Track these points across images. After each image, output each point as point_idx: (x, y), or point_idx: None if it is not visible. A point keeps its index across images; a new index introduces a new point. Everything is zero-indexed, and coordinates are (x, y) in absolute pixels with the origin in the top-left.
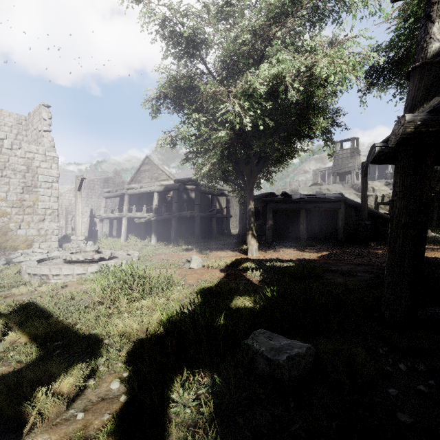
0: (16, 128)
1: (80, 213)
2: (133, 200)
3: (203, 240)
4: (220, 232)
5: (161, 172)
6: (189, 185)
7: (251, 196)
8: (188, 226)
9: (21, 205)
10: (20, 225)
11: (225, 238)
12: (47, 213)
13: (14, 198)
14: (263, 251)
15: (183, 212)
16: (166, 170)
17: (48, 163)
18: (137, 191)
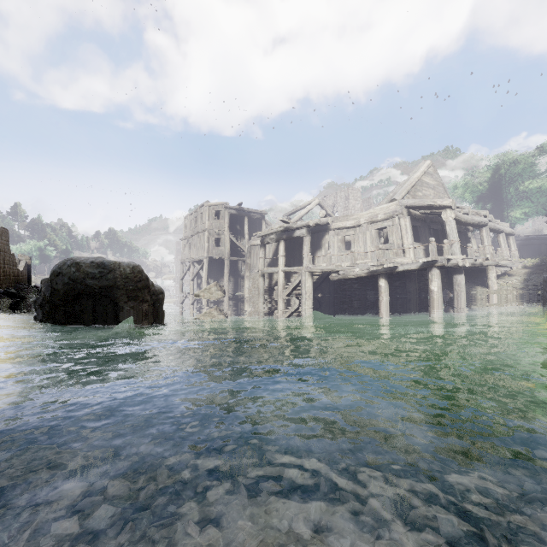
0: None
1: None
2: None
3: None
4: None
5: None
6: None
7: None
8: None
9: None
10: None
11: None
12: None
13: None
14: None
15: None
16: None
17: None
18: None
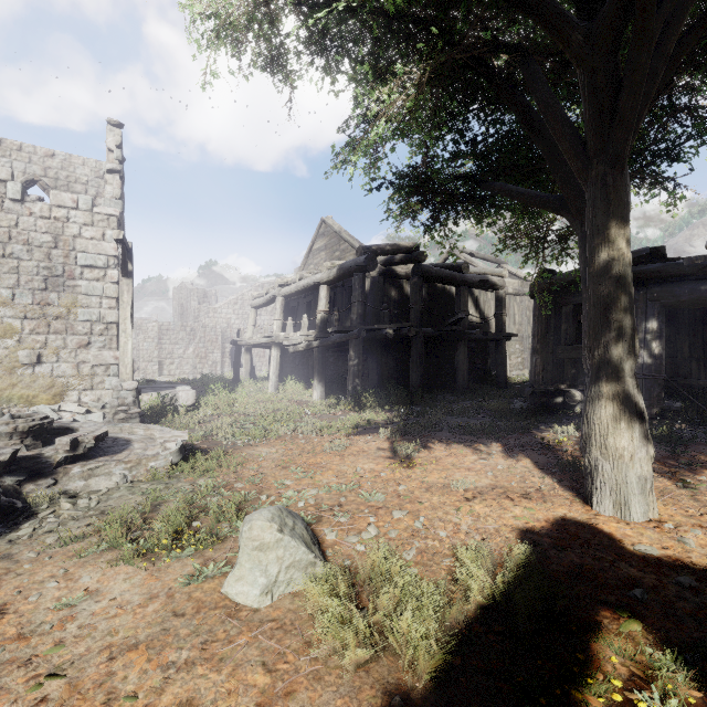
0: (94, 185)
1: (129, 327)
2: (300, 310)
3: (428, 396)
4: (480, 375)
5: (346, 245)
6: (399, 263)
7: (614, 197)
8: (400, 361)
9: (42, 314)
10: (39, 354)
11: (489, 394)
12: (96, 331)
13: (29, 300)
14: (665, 477)
15: (377, 326)
16: (354, 239)
17: (97, 229)
18: (294, 287)
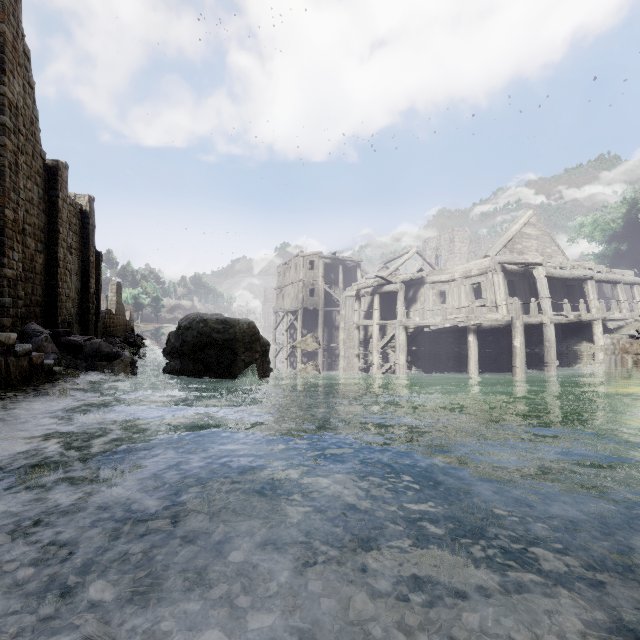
0: None
1: None
2: None
3: None
4: None
5: None
6: None
7: None
8: None
9: None
10: None
11: None
12: None
13: None
14: None
15: None
16: None
17: None
18: None
